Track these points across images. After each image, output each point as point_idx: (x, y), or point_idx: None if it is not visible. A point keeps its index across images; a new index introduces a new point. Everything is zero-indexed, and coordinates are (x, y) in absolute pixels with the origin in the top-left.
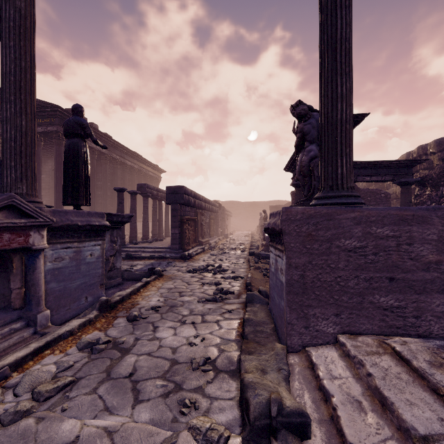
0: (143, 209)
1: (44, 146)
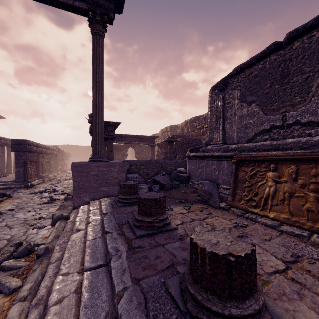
0: None
1: None
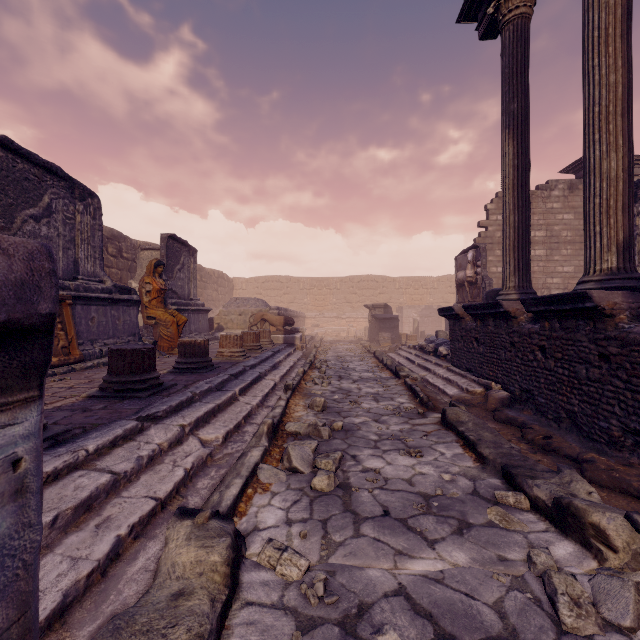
0: None
1: None
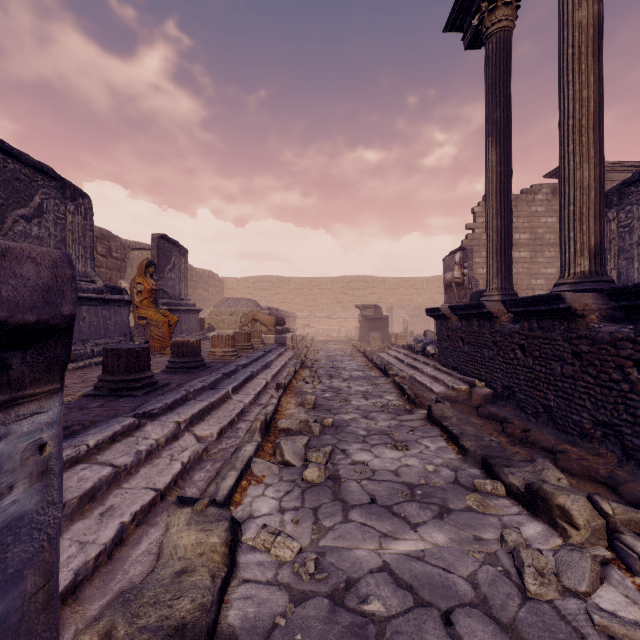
0: None
1: None
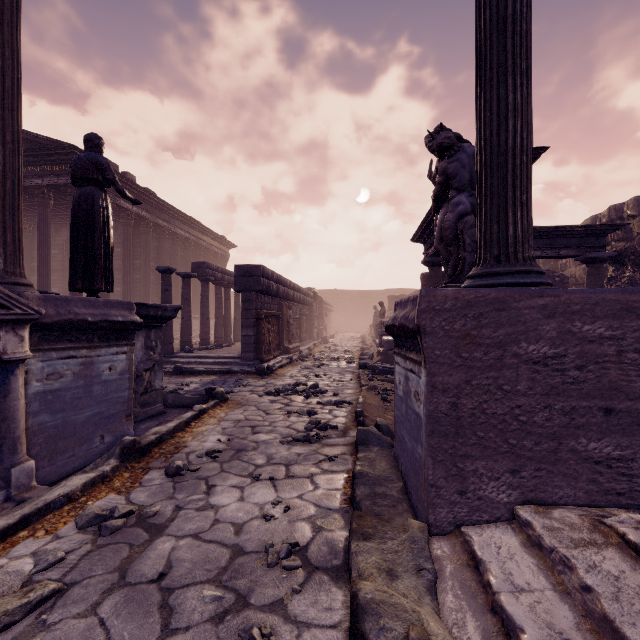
0: (202, 299)
1: (56, 207)
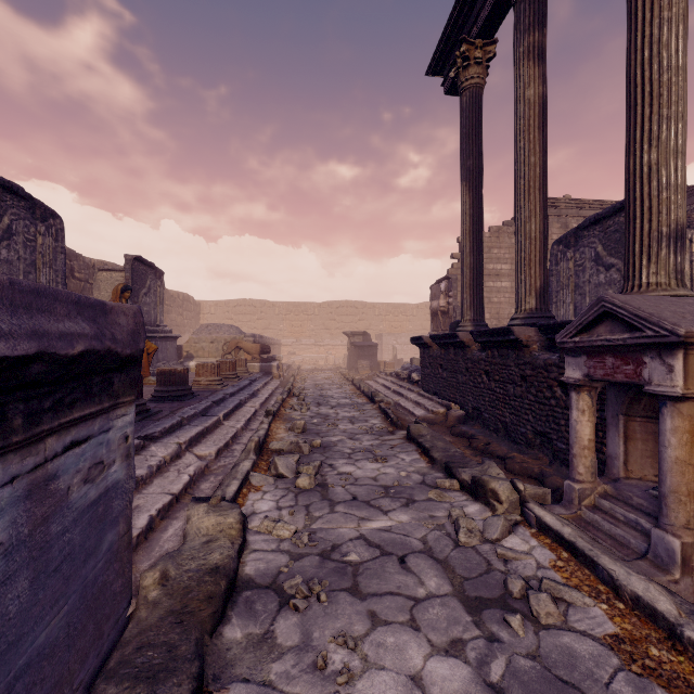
0: None
1: None
